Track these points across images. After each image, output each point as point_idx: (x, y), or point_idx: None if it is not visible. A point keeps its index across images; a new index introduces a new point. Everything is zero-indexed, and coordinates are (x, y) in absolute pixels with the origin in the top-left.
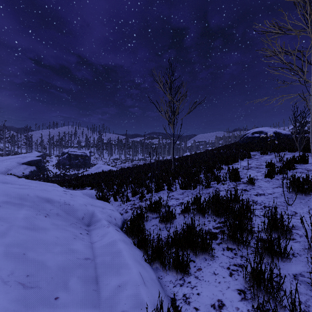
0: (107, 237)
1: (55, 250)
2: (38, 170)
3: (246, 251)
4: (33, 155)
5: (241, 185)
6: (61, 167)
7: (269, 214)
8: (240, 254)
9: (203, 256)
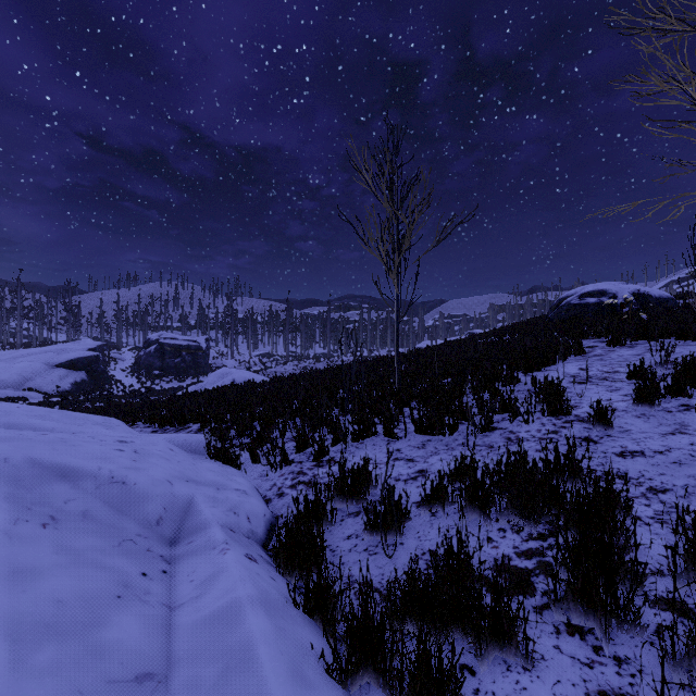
0: (218, 590)
1: (36, 659)
2: (91, 381)
3: (629, 642)
4: (81, 346)
5: (575, 427)
6: (143, 374)
7: (672, 514)
8: (611, 650)
9: (497, 653)
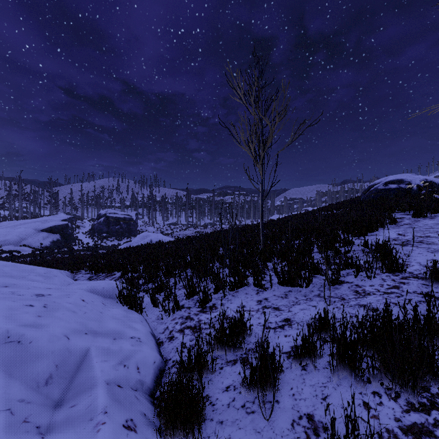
0: None
1: None
2: (63, 240)
3: None
4: (57, 218)
5: (413, 283)
6: (96, 236)
7: None
8: None
9: None
